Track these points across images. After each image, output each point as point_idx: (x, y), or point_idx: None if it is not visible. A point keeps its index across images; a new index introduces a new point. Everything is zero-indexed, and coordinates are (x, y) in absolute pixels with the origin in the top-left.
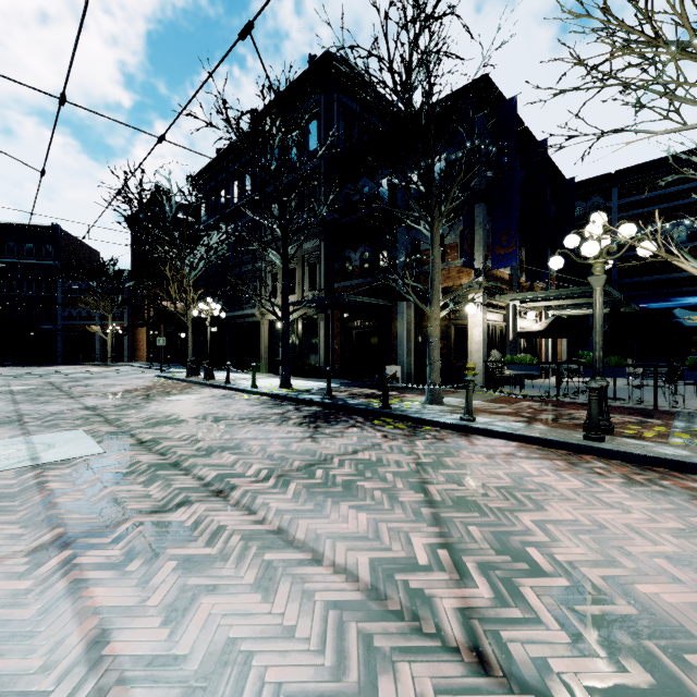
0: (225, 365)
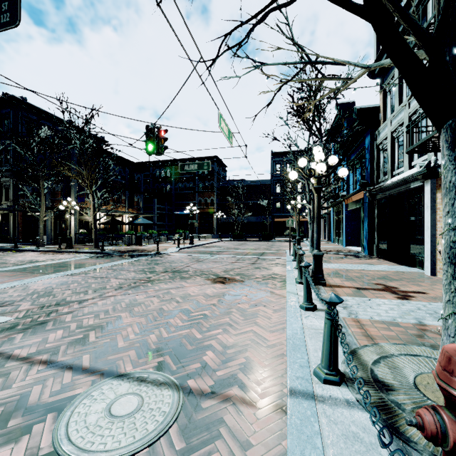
0: None
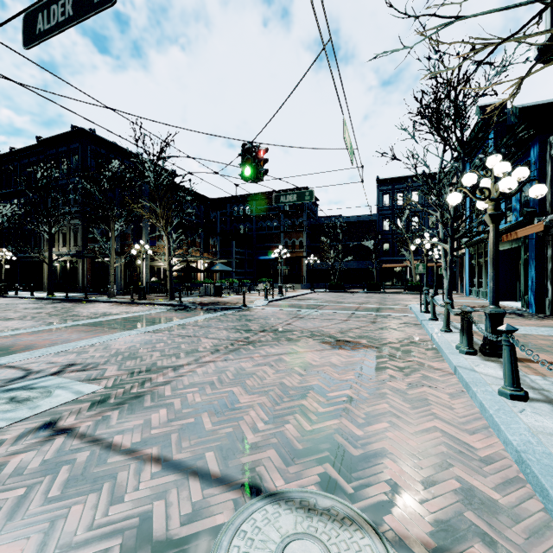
0: (15, 286)
